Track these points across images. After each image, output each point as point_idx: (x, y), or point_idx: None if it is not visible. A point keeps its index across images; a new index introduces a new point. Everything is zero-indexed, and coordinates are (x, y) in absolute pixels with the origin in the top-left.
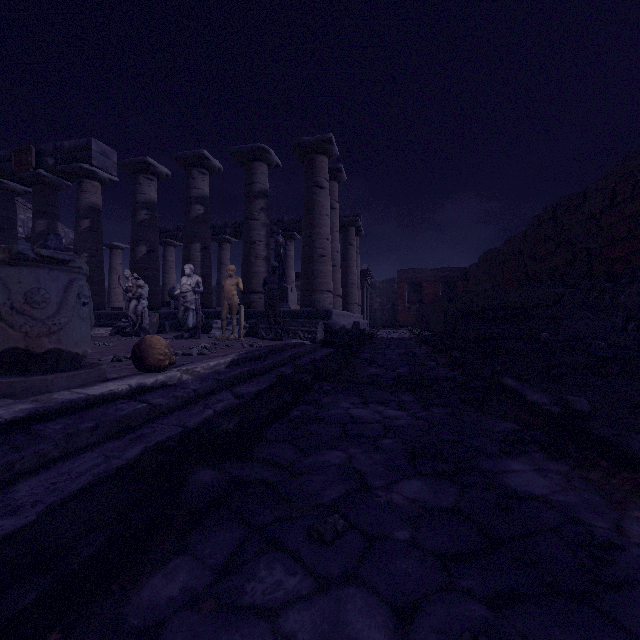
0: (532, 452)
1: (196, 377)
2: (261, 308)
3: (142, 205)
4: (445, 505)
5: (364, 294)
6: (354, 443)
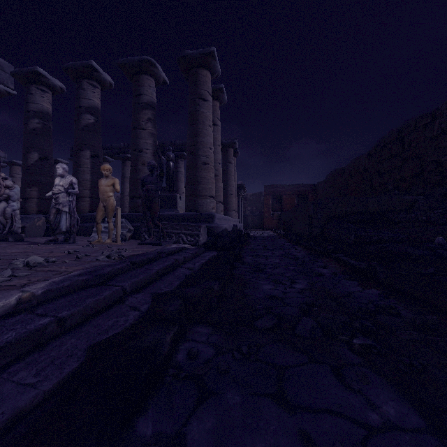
0: None
1: None
2: None
3: (34, 114)
4: None
5: (239, 203)
6: None
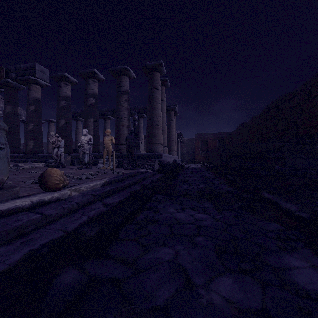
0: (300, 248)
1: (80, 193)
2: (125, 152)
3: (62, 98)
4: (255, 306)
5: (178, 146)
6: (178, 241)
